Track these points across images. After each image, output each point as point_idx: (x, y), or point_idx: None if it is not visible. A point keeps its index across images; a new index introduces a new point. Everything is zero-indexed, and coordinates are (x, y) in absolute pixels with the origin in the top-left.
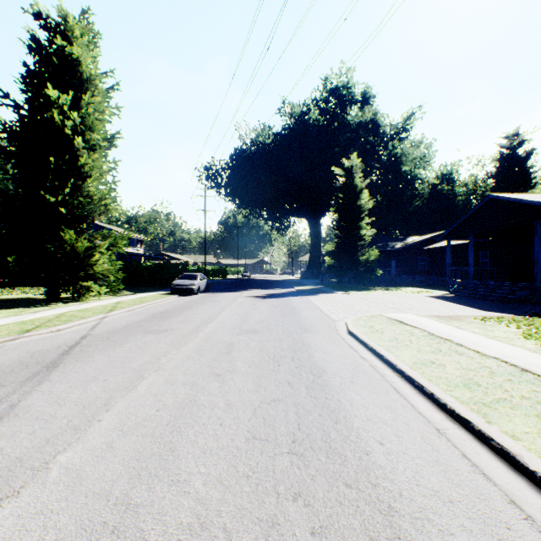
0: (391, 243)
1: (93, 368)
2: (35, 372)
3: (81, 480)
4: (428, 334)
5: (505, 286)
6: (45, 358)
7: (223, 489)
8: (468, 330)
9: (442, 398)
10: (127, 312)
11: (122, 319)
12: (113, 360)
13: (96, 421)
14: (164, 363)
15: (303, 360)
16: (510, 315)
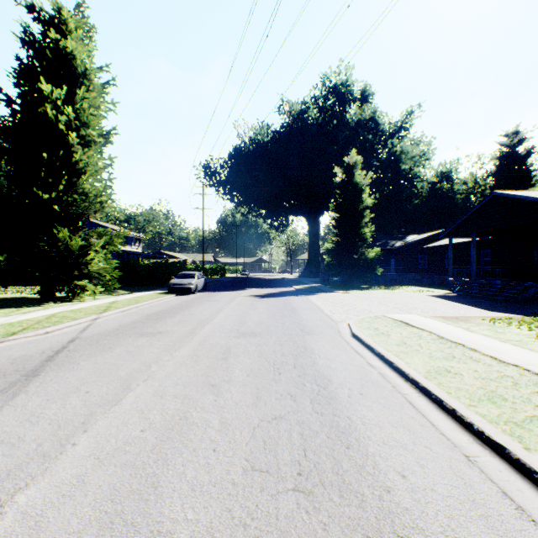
0: (391, 241)
1: (76, 378)
2: (12, 382)
3: (39, 532)
4: (437, 337)
5: (509, 285)
6: (26, 365)
7: None
8: (479, 333)
9: (467, 416)
10: (121, 312)
11: (115, 321)
12: (100, 367)
13: (70, 445)
14: (155, 370)
15: (306, 367)
16: (519, 316)
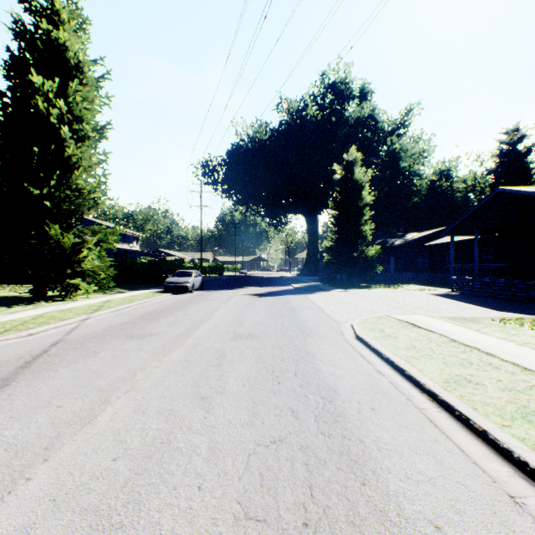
0: (390, 239)
1: (50, 388)
2: None
3: None
4: (448, 340)
5: (514, 283)
6: None
7: None
8: (493, 335)
9: (503, 441)
10: (113, 312)
11: (105, 321)
12: (79, 376)
13: (23, 481)
14: (139, 379)
15: (309, 375)
16: (529, 316)
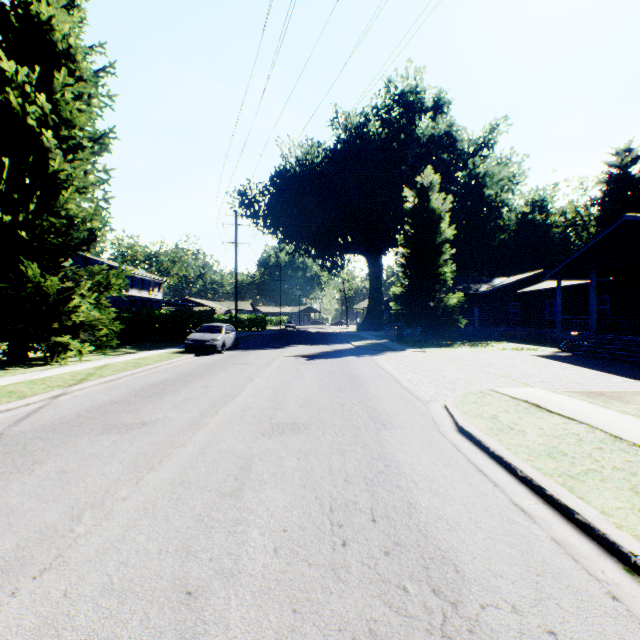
0: (474, 285)
1: None
2: None
3: None
4: (609, 437)
5: None
6: None
7: None
8: None
9: None
10: (105, 383)
11: (85, 399)
12: None
13: None
14: (81, 534)
15: (398, 521)
16: None
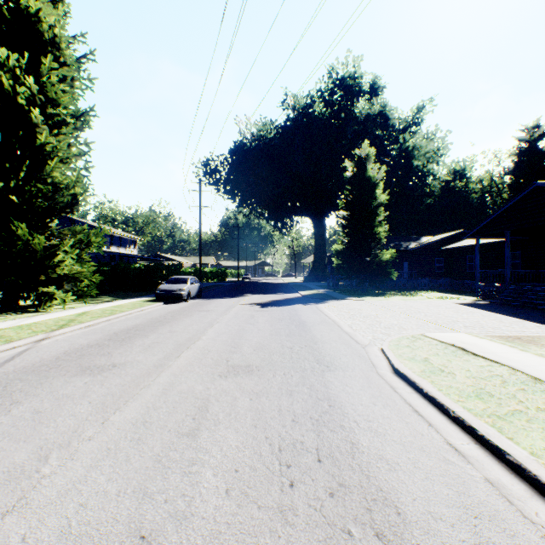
0: (404, 242)
1: None
2: None
3: None
4: (530, 379)
5: None
6: None
7: None
8: None
9: None
10: (83, 328)
11: (65, 343)
12: None
13: None
14: (45, 475)
15: (341, 461)
16: None
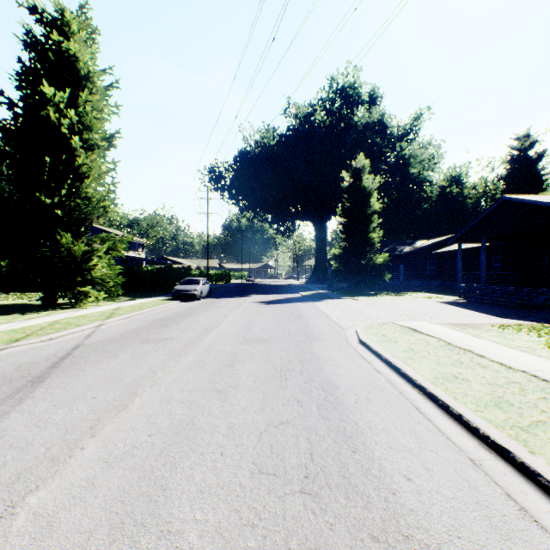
0: (399, 246)
1: (82, 384)
2: (18, 388)
3: (51, 531)
4: (445, 343)
5: (519, 291)
6: (31, 372)
7: (223, 543)
8: (488, 340)
9: (473, 421)
10: (125, 319)
11: (119, 327)
12: (105, 374)
13: (79, 449)
14: (161, 377)
15: (313, 374)
16: (529, 322)
